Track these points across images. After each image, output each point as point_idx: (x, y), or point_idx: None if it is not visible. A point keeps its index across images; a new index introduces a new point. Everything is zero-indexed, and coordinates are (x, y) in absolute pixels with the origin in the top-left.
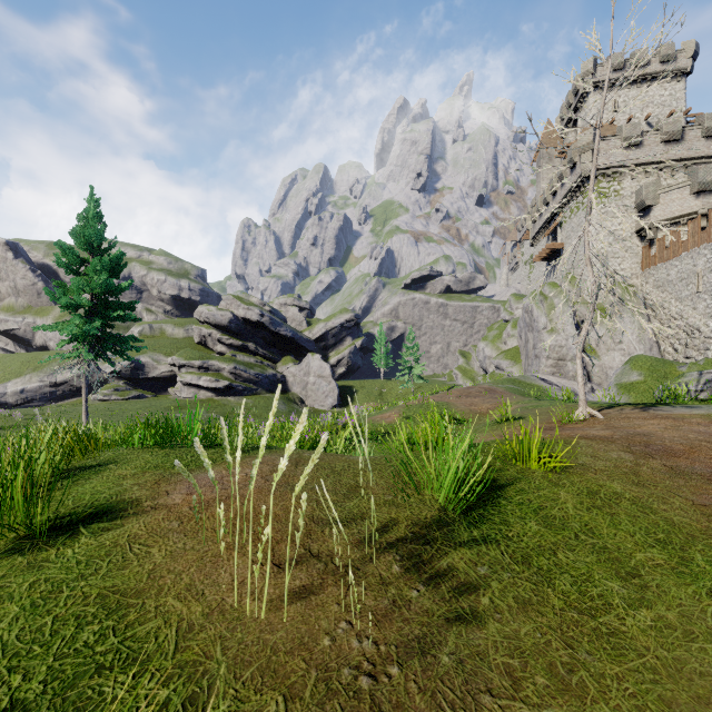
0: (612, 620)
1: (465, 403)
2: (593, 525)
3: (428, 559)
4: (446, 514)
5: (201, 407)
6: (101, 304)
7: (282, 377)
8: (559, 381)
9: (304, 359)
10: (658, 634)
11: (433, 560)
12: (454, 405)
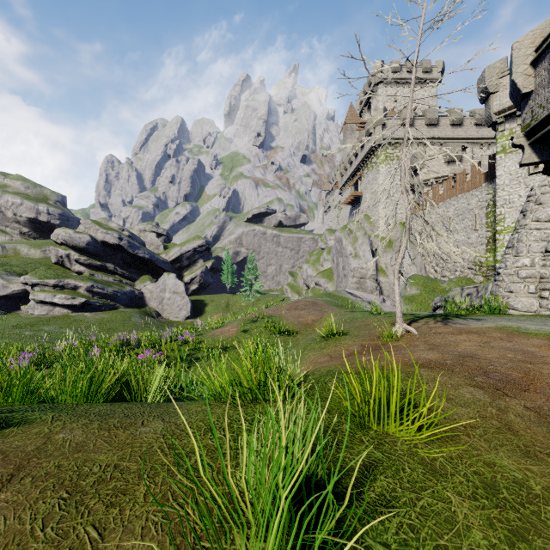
0: None
1: (294, 315)
2: None
3: None
4: None
5: (55, 324)
6: None
7: (139, 294)
8: (361, 294)
9: (160, 278)
10: None
11: None
12: (285, 317)
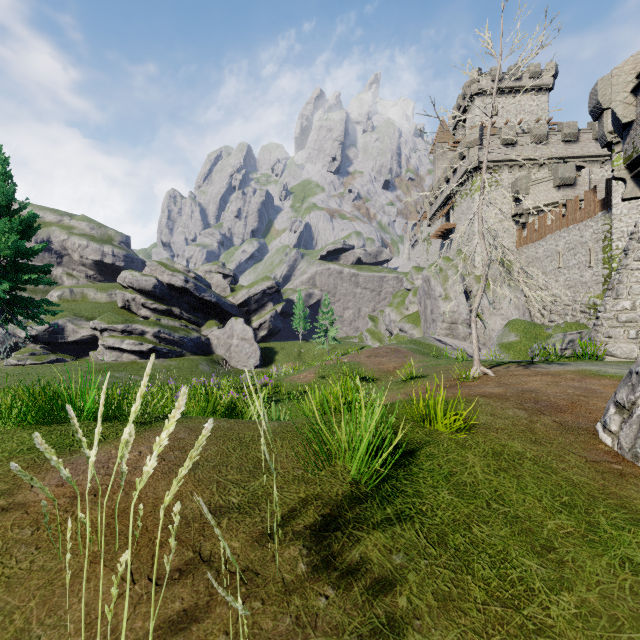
0: (536, 611)
1: (374, 362)
2: (502, 491)
3: (339, 549)
4: (358, 488)
5: (124, 370)
6: (11, 266)
7: (206, 340)
8: (452, 341)
9: (228, 323)
10: (584, 625)
11: (344, 550)
12: (364, 364)
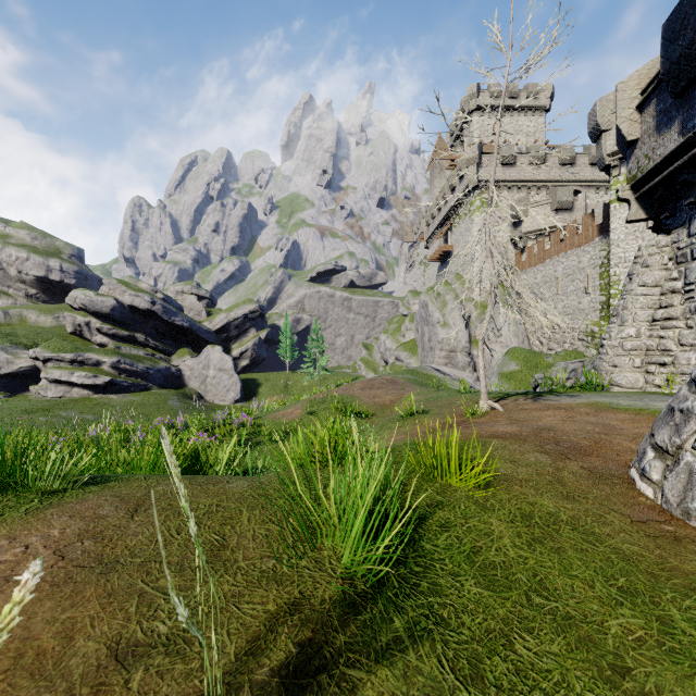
0: None
1: (369, 395)
2: (542, 574)
3: None
4: (353, 585)
5: (73, 408)
6: None
7: (177, 371)
8: (451, 371)
9: (203, 352)
10: None
11: None
12: (358, 398)
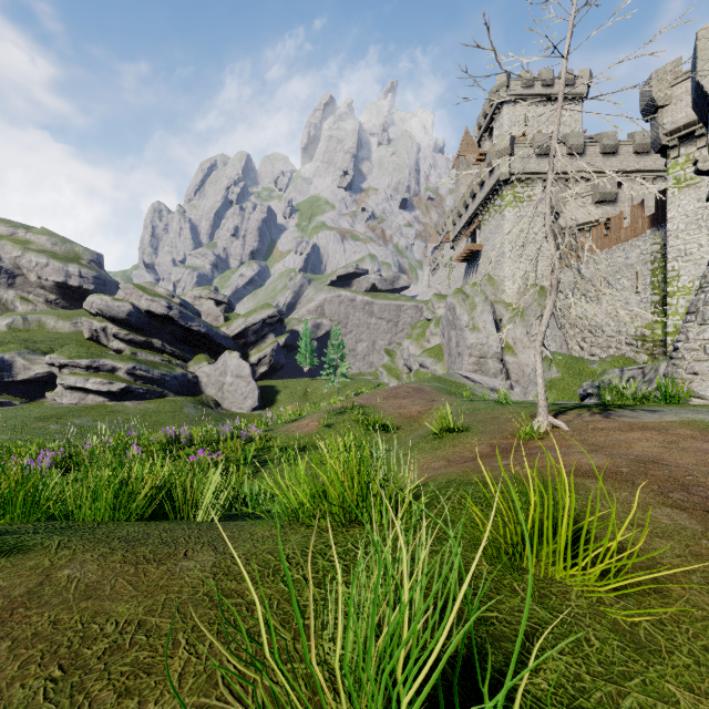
0: None
1: (394, 405)
2: None
3: None
4: None
5: (87, 415)
6: None
7: (193, 378)
8: (481, 378)
9: (220, 358)
10: None
11: None
12: (382, 408)
